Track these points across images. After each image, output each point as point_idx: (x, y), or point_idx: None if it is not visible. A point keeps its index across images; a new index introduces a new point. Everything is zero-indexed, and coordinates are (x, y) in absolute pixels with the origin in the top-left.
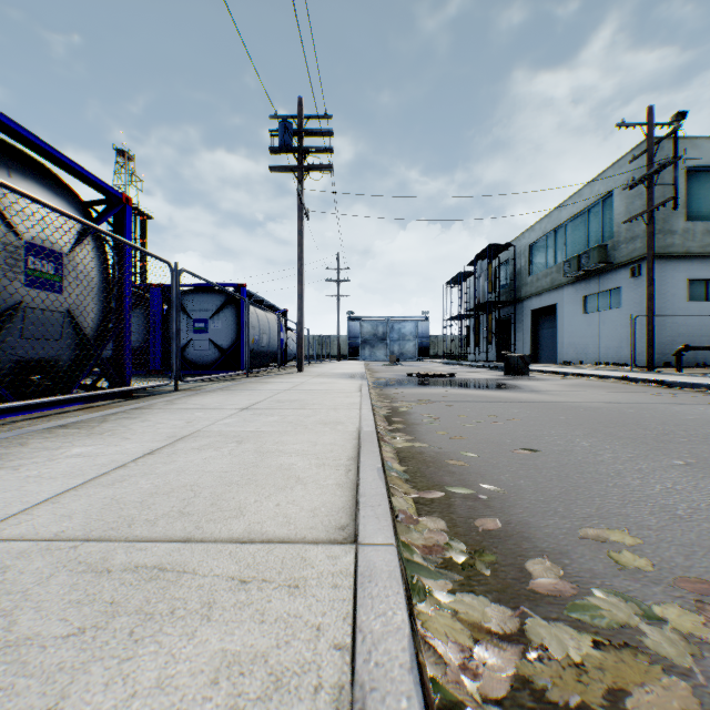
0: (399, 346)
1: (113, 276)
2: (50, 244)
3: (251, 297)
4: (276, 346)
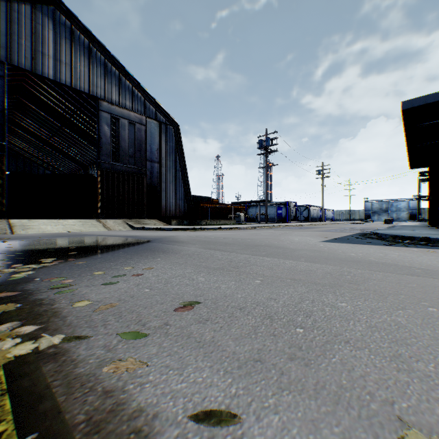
0: (396, 214)
1: (295, 210)
2: (292, 209)
3: (311, 206)
4: (318, 216)
